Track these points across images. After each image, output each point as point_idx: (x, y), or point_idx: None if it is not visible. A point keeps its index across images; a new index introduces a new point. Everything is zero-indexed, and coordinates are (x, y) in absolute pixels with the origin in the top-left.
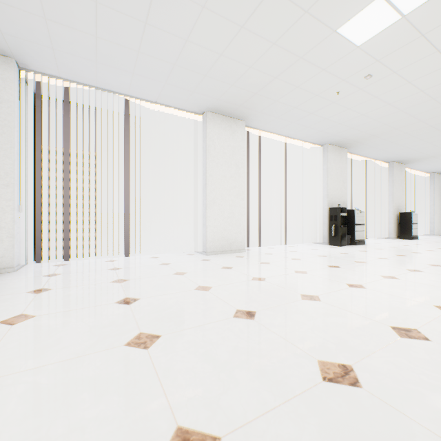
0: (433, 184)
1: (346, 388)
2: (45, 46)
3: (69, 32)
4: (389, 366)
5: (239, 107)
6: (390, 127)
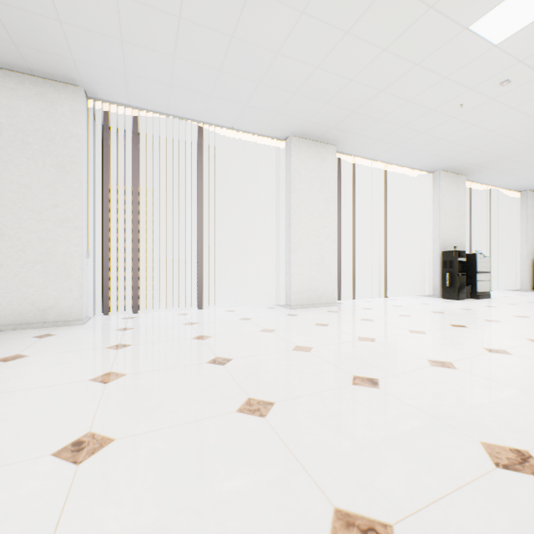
0: None
1: (530, 479)
2: (117, 71)
3: (145, 54)
4: None
5: (331, 130)
6: (528, 146)
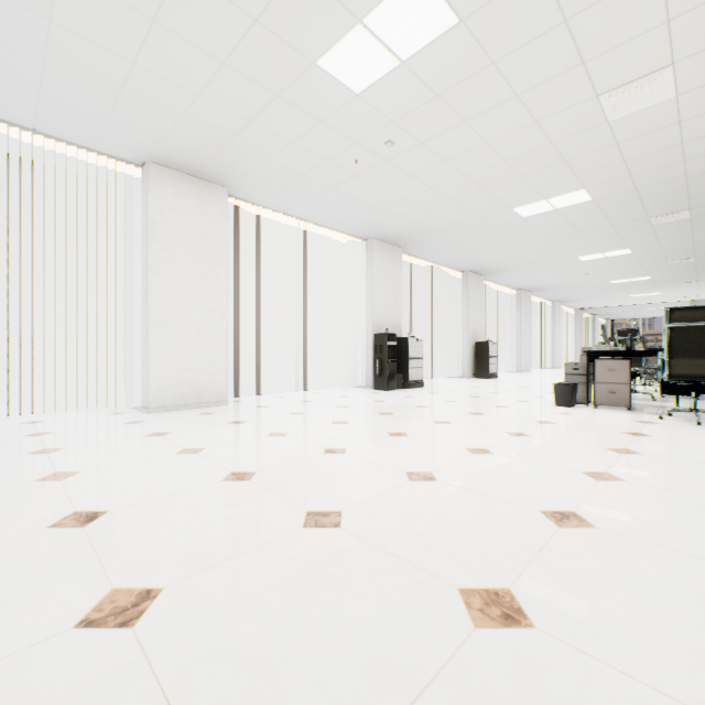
0: (520, 304)
1: (100, 634)
2: None
3: None
4: (226, 580)
5: (207, 163)
6: (446, 222)
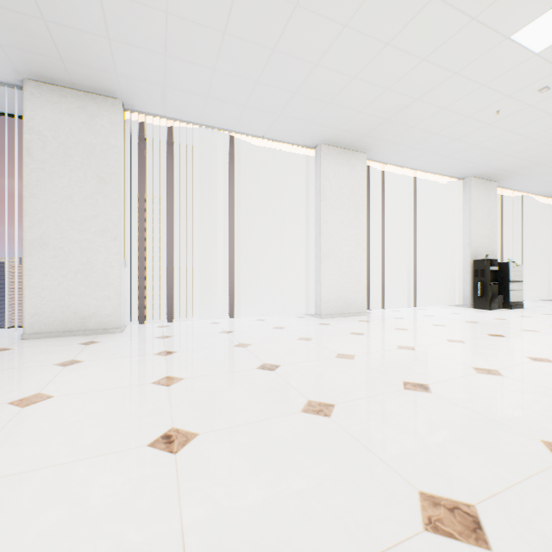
0: None
1: None
2: (156, 84)
3: (186, 68)
4: None
5: (362, 137)
6: None
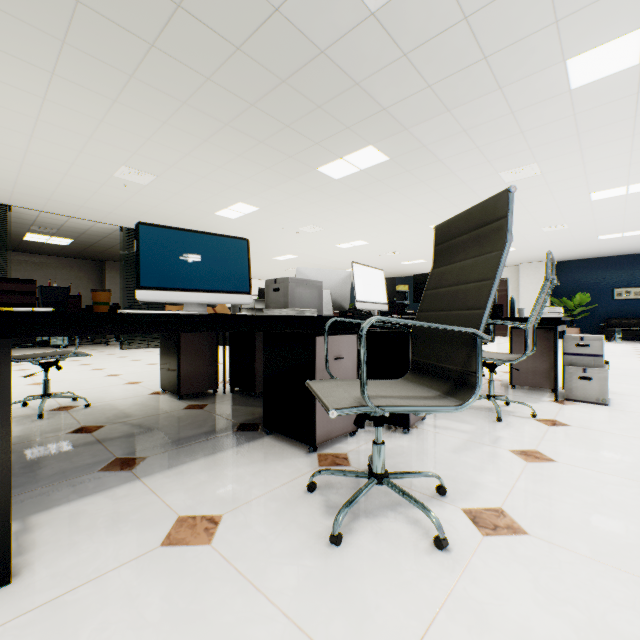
0: None
1: None
2: None
3: None
4: None
5: None
6: None
